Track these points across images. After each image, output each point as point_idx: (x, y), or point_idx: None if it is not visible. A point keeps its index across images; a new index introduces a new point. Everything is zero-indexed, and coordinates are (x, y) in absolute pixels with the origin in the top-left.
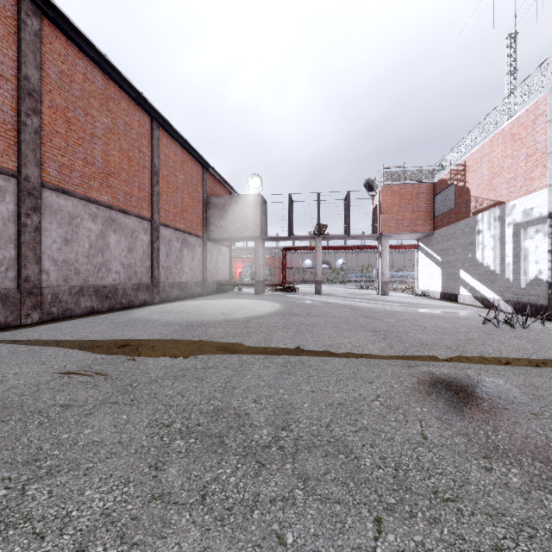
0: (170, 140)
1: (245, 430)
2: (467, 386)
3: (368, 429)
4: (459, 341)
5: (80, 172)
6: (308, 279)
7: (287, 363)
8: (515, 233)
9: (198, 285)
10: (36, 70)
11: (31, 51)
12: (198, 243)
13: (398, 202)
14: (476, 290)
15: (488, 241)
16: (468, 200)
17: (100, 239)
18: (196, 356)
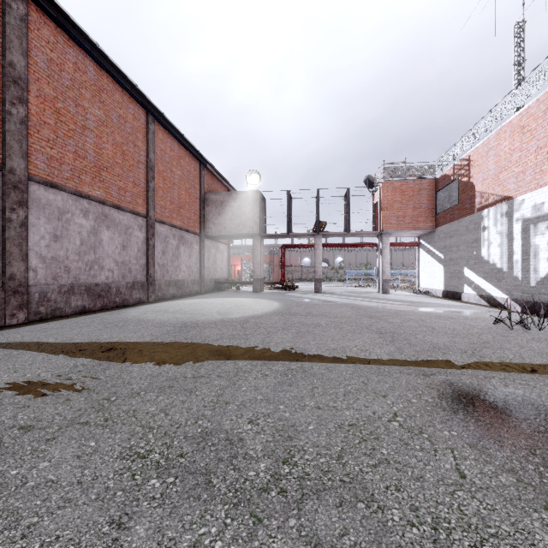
0: (166, 134)
1: (238, 464)
2: (497, 401)
3: (390, 463)
4: (473, 344)
5: (71, 166)
6: (306, 277)
7: (288, 371)
8: (524, 229)
9: (196, 283)
10: (22, 57)
11: (16, 36)
12: (196, 241)
13: (399, 198)
14: (481, 288)
15: (494, 237)
16: (473, 196)
17: (92, 235)
18: (187, 362)
